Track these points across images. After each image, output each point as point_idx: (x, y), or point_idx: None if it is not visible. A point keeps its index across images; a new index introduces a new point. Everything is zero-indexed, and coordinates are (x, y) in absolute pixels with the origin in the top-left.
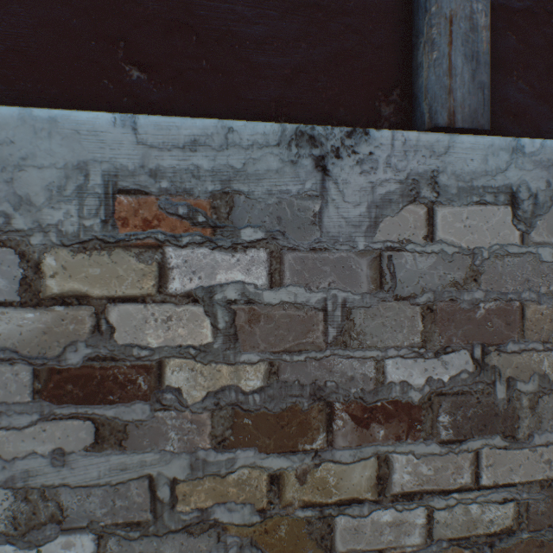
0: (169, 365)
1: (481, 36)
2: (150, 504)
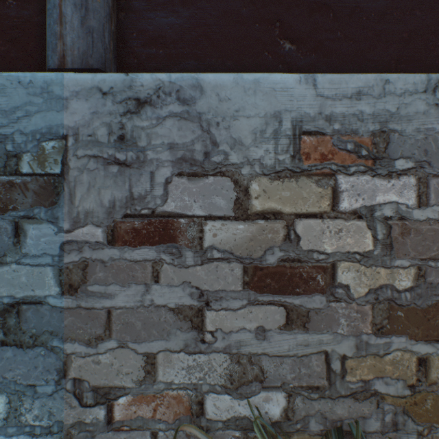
0: (340, 267)
1: None
2: (325, 373)
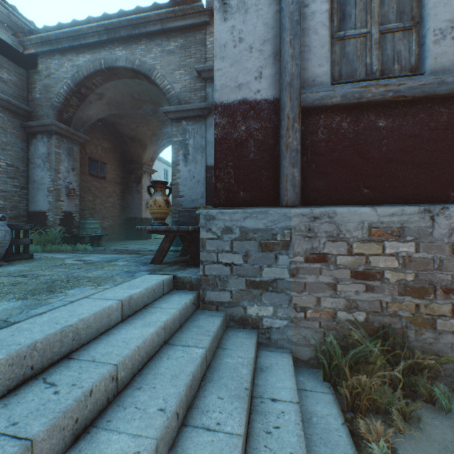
0: (385, 272)
1: None
2: (380, 307)
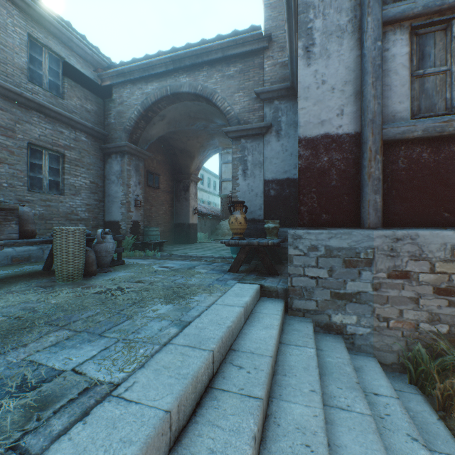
0: None
1: None
2: None
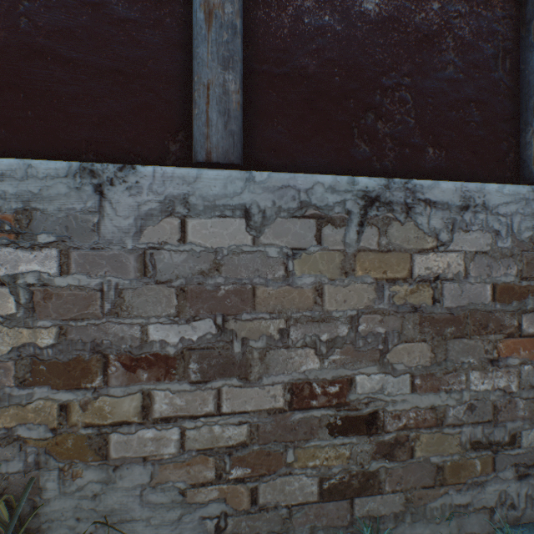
0: None
1: (232, 98)
2: None
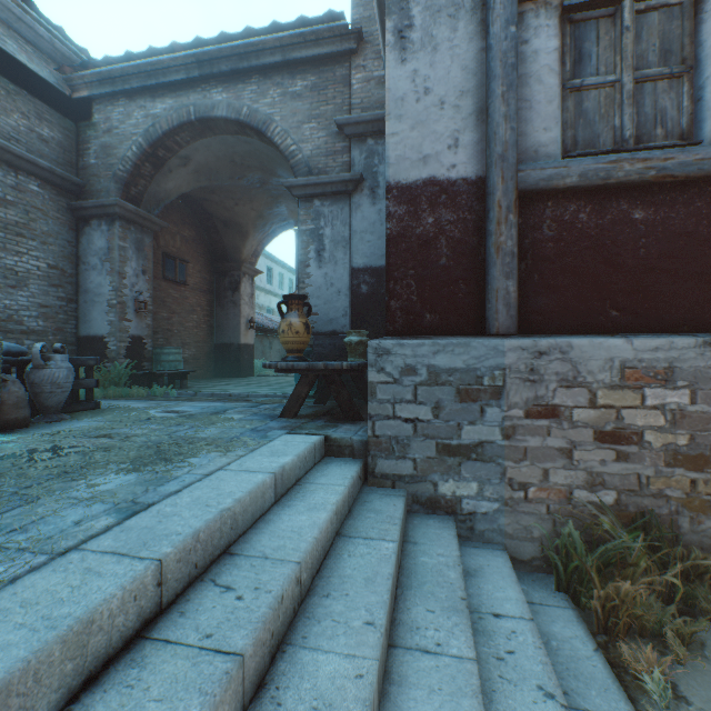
0: (645, 433)
1: None
2: (637, 484)
